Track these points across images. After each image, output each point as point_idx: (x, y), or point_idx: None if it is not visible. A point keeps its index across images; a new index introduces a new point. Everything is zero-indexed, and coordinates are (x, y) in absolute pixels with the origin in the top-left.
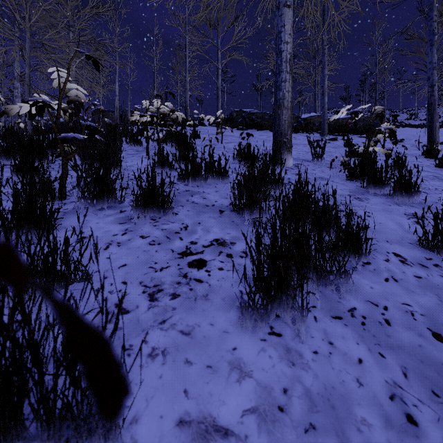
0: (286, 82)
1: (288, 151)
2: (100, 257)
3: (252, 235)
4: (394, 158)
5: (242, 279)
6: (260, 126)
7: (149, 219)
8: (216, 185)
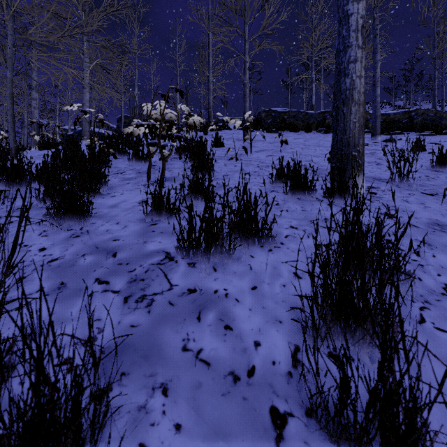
0: (356, 63)
1: (360, 170)
2: None
3: None
4: None
5: None
6: (293, 127)
7: None
8: (250, 259)
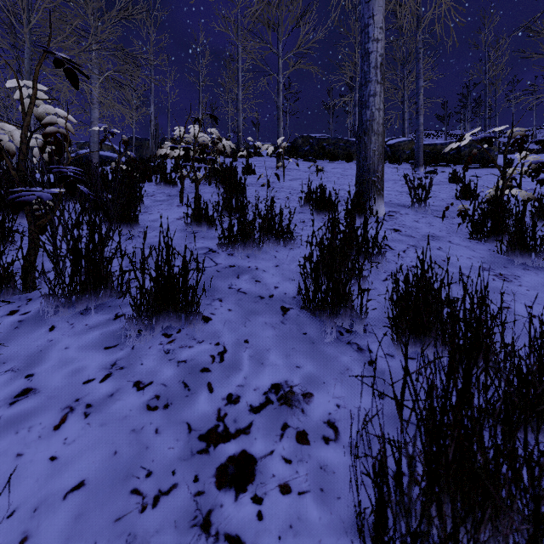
0: (375, 97)
1: (379, 194)
2: (37, 457)
3: (342, 370)
4: (534, 202)
5: (334, 530)
6: (333, 155)
7: (161, 333)
8: (276, 253)
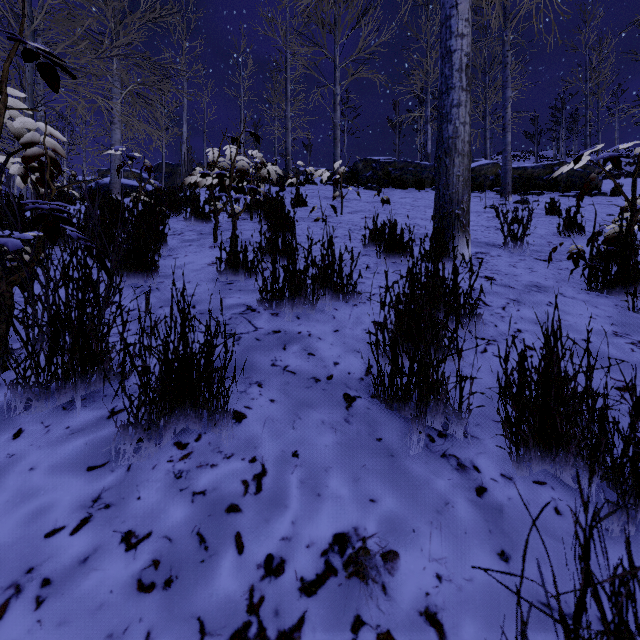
0: (460, 107)
1: (465, 231)
2: None
3: (438, 505)
4: None
5: None
6: (401, 182)
7: (172, 442)
8: (334, 311)
